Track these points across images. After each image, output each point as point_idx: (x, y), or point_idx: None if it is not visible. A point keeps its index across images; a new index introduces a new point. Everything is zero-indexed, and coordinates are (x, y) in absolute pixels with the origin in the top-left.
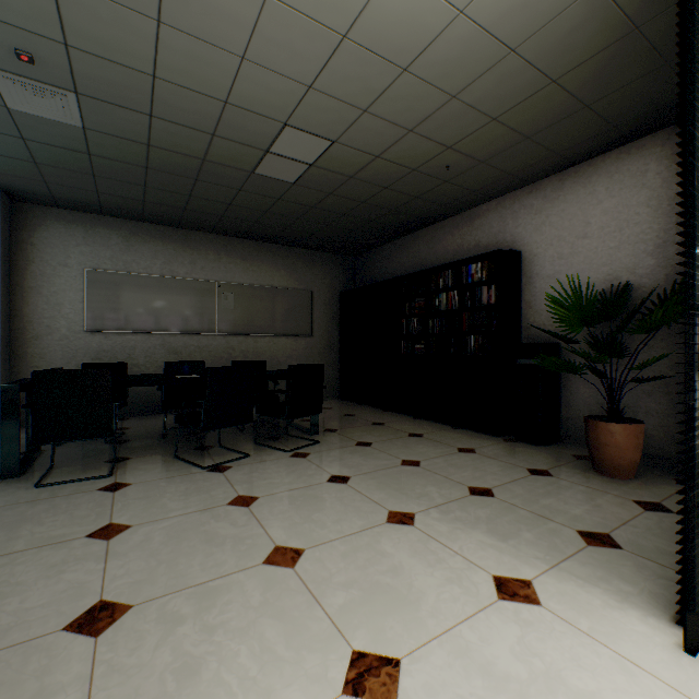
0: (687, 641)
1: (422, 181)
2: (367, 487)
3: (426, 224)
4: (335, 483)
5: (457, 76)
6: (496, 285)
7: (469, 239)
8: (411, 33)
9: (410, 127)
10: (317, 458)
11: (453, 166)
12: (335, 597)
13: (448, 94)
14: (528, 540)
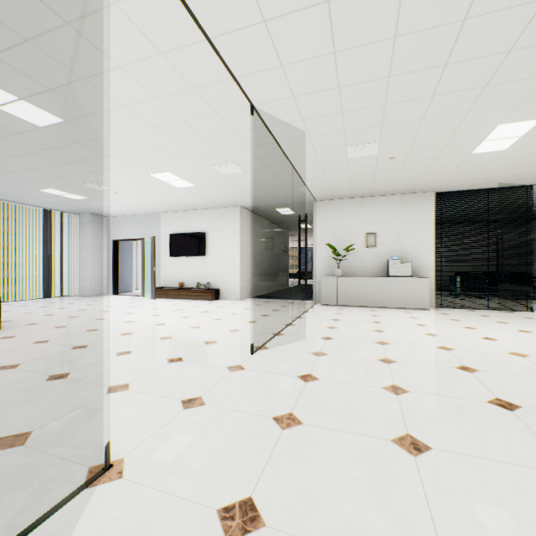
0: None
1: None
2: None
3: None
4: None
5: None
6: None
7: None
8: None
9: None
10: None
11: None
12: None
13: None
14: None
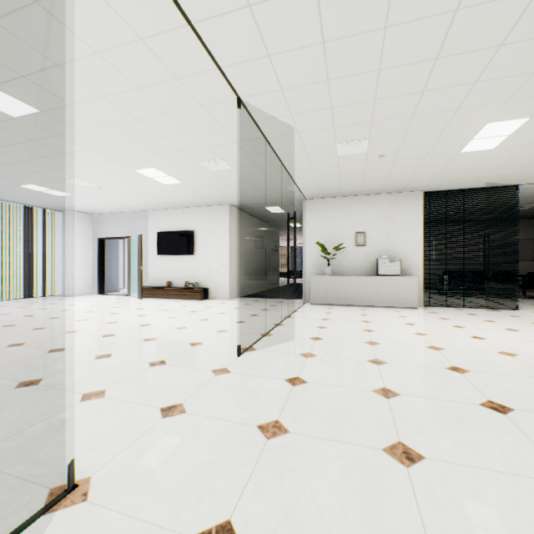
0: None
1: None
2: None
3: None
4: None
5: None
6: None
7: None
8: None
9: None
10: None
11: None
12: None
13: None
14: None
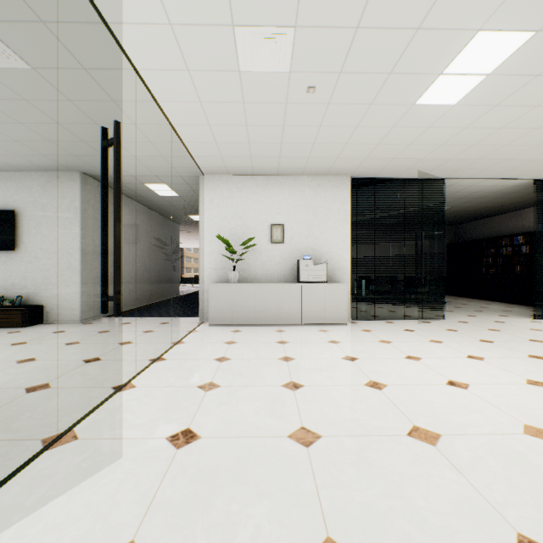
0: (533, 318)
1: (490, 208)
2: (467, 308)
3: (496, 215)
4: (456, 307)
5: (497, 196)
6: (528, 245)
7: (518, 223)
8: (481, 195)
9: (483, 202)
10: (447, 305)
11: (504, 204)
12: (463, 313)
13: (495, 198)
14: (513, 314)
